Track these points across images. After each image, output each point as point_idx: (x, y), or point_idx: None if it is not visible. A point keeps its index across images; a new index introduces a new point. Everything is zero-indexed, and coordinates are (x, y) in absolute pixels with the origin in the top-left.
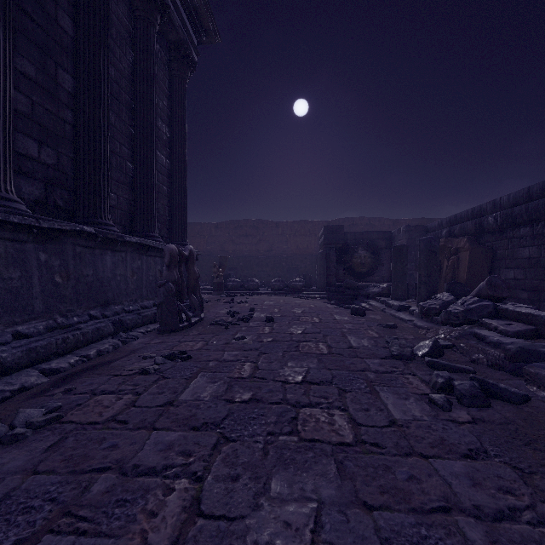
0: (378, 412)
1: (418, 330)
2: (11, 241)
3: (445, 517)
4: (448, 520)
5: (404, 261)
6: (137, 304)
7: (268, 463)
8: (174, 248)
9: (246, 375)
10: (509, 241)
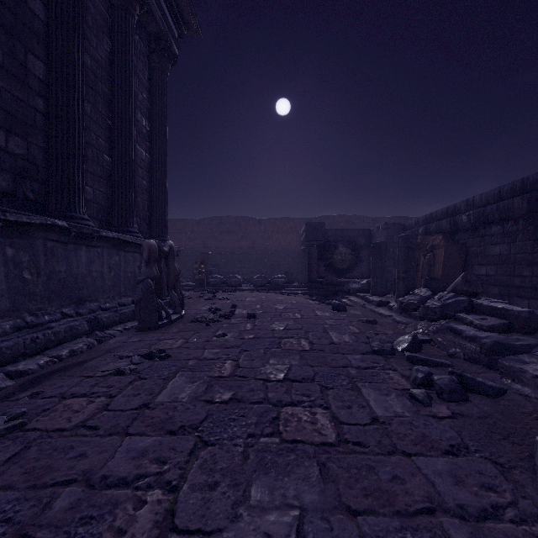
0: (360, 409)
1: (397, 325)
2: None
3: (430, 519)
4: (433, 522)
5: (383, 258)
6: (114, 301)
7: (248, 468)
8: (154, 243)
9: (227, 374)
10: (481, 239)
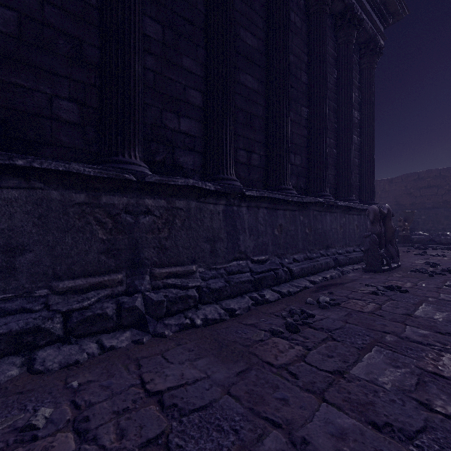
0: None
1: None
2: (291, 211)
3: None
4: None
5: None
6: (343, 249)
7: None
8: (376, 208)
9: None
10: None
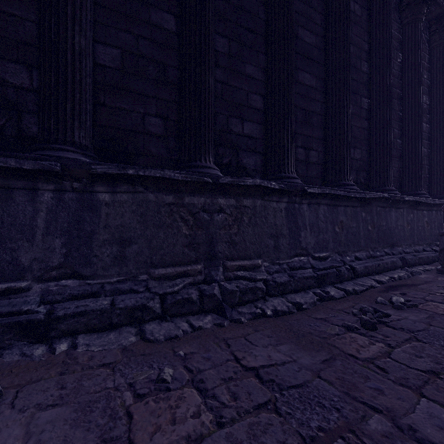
0: None
1: None
2: (352, 207)
3: None
4: None
5: None
6: (410, 248)
7: None
8: None
9: None
10: None
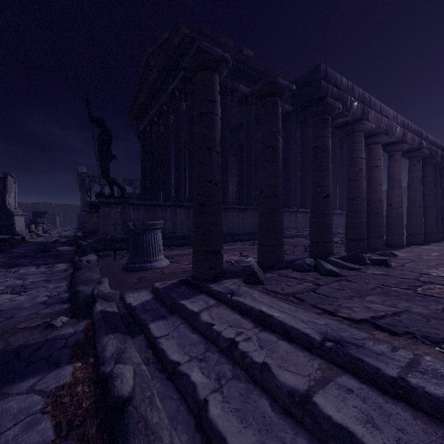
0: None
1: None
2: (338, 216)
3: None
4: None
5: None
6: None
7: None
8: None
9: None
10: None
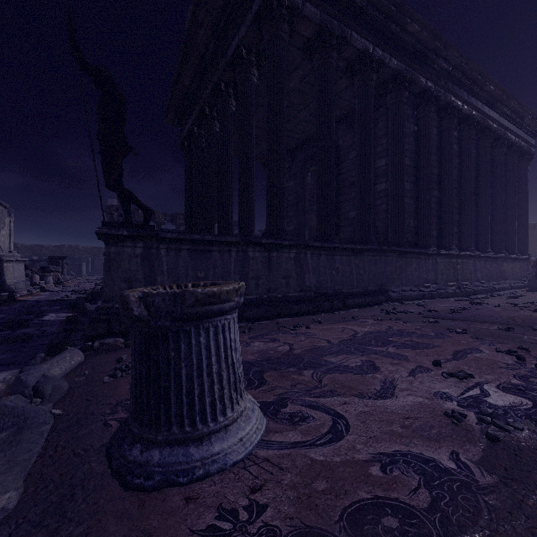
0: None
1: None
2: (490, 261)
3: None
4: None
5: None
6: (512, 281)
7: None
8: (534, 259)
9: None
10: None
